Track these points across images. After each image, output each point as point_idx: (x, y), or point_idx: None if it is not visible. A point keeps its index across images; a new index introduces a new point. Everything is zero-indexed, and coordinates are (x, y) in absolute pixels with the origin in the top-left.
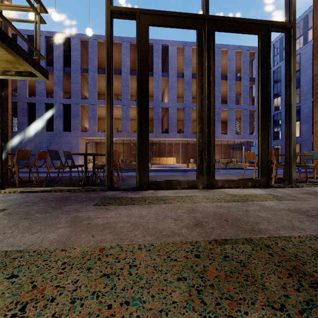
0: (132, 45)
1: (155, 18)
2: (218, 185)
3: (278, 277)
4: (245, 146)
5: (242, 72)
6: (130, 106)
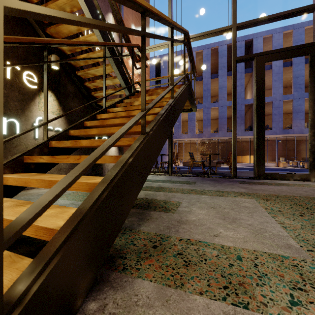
0: (213, 50)
1: (270, 56)
2: None
3: None
4: None
5: None
6: (211, 108)
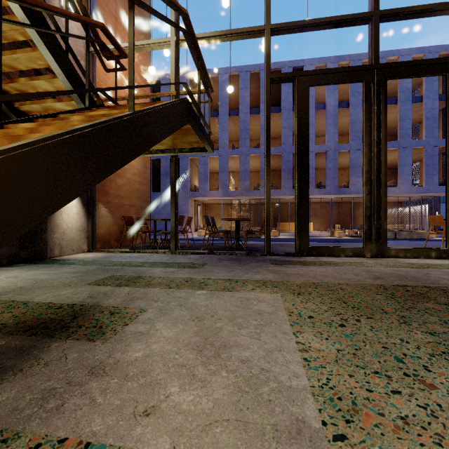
0: (253, 74)
1: (315, 78)
2: (390, 253)
3: (447, 298)
4: (431, 204)
5: (424, 89)
6: (250, 155)
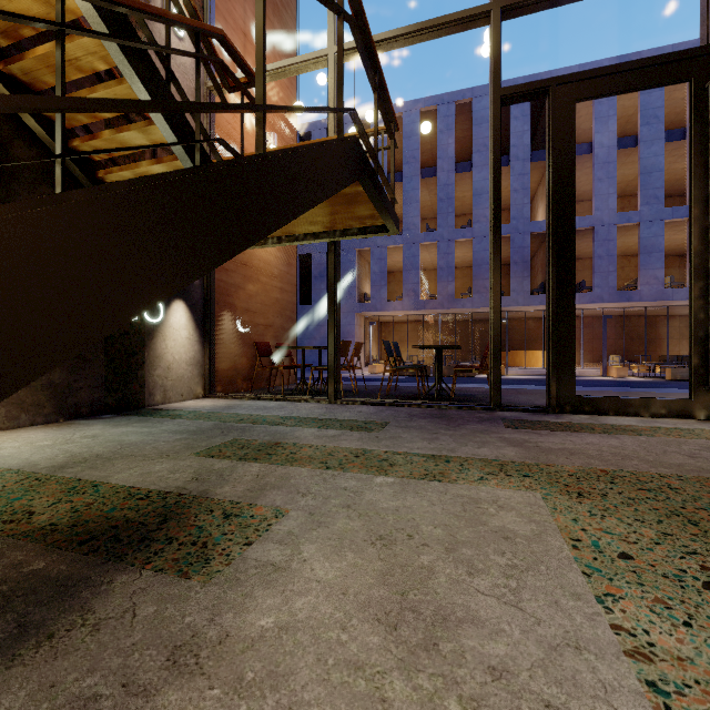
0: (460, 106)
1: (589, 85)
2: None
3: None
4: None
5: None
6: (456, 241)
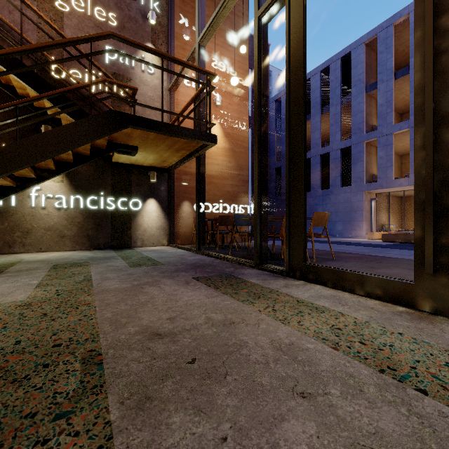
0: None
1: None
2: None
3: None
4: None
5: None
6: None
